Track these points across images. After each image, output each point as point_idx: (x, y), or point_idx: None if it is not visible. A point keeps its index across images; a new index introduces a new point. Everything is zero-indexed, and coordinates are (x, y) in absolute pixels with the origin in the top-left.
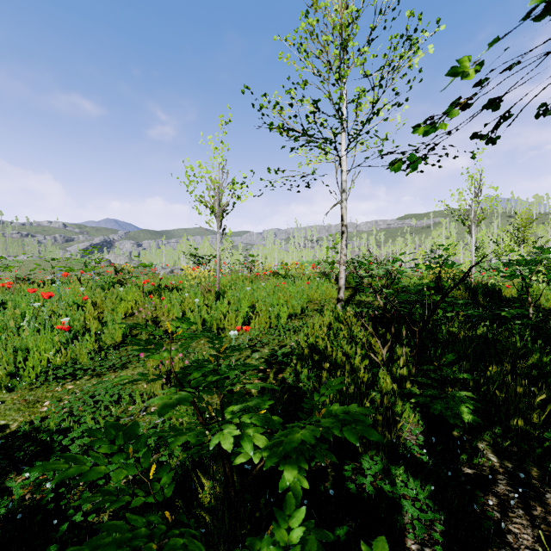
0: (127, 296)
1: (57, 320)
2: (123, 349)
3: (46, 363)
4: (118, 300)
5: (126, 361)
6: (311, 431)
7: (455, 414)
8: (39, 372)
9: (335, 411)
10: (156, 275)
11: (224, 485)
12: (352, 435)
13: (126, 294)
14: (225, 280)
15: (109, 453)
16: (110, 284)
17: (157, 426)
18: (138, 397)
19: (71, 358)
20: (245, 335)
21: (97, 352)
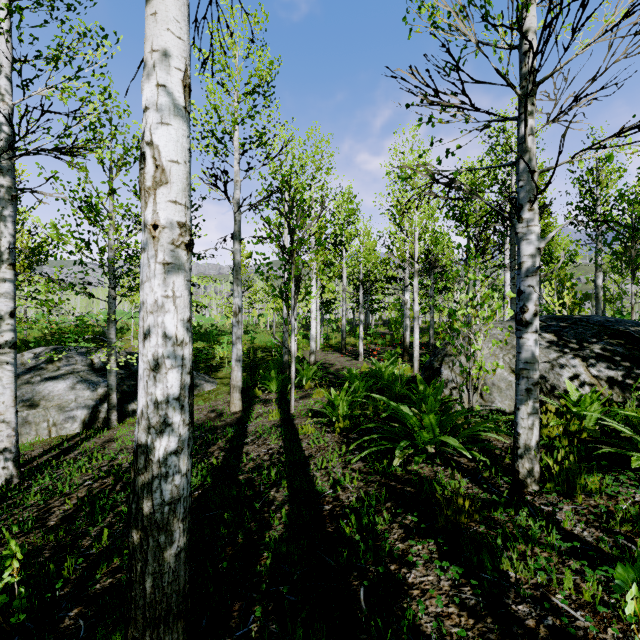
0: None
1: None
2: None
3: None
4: None
5: None
6: None
7: None
8: None
9: None
10: None
11: None
12: None
13: None
14: None
15: None
16: None
17: None
18: None
19: None
20: None
21: None
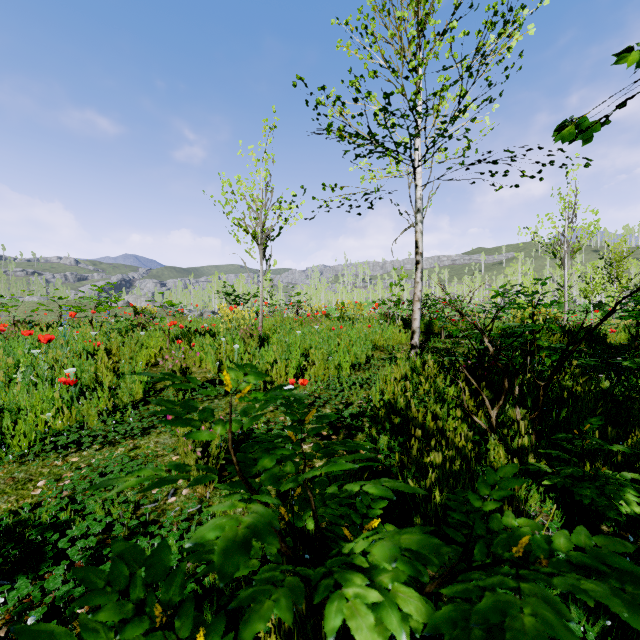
0: (150, 342)
1: (61, 371)
2: (144, 408)
3: (44, 428)
4: (138, 346)
5: (149, 424)
6: (548, 608)
7: (615, 504)
8: (33, 439)
9: (552, 545)
10: (184, 317)
11: (296, 620)
12: (633, 613)
13: (147, 340)
14: (267, 323)
15: (117, 621)
16: (128, 327)
17: (190, 517)
18: (164, 475)
19: (76, 421)
20: (299, 390)
21: (111, 412)
